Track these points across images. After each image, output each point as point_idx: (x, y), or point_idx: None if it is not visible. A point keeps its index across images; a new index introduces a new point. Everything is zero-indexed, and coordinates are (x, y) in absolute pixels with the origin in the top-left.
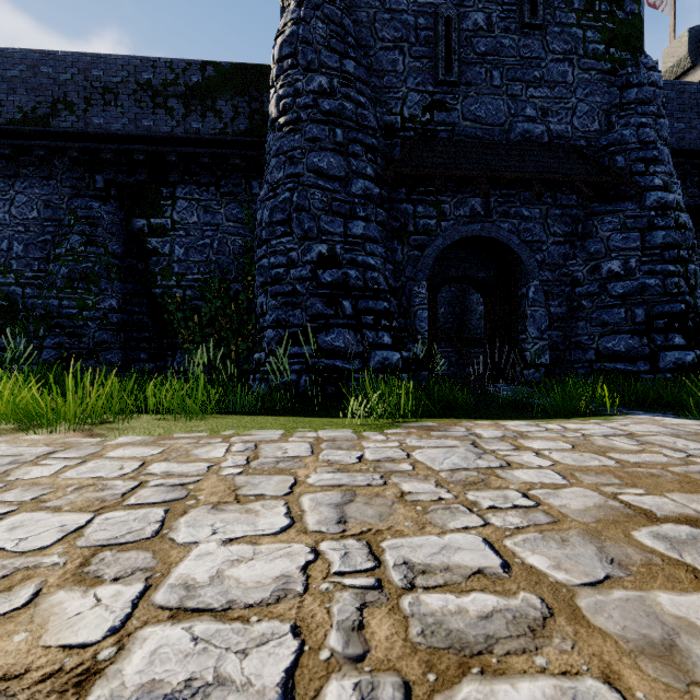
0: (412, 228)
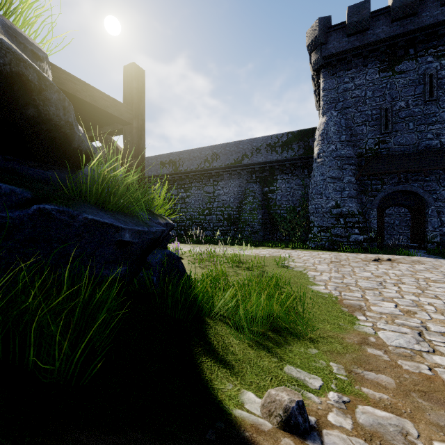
0: (370, 189)
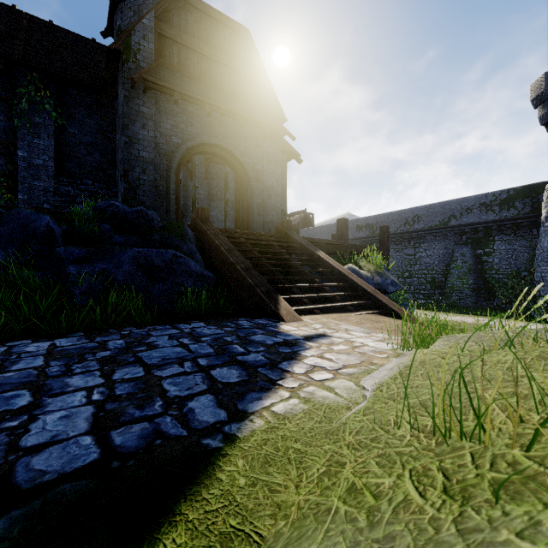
0: None
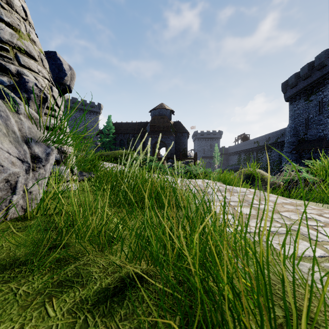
0: (302, 156)
